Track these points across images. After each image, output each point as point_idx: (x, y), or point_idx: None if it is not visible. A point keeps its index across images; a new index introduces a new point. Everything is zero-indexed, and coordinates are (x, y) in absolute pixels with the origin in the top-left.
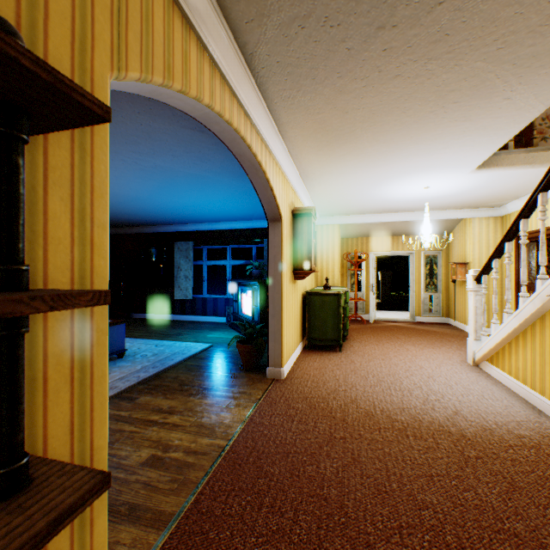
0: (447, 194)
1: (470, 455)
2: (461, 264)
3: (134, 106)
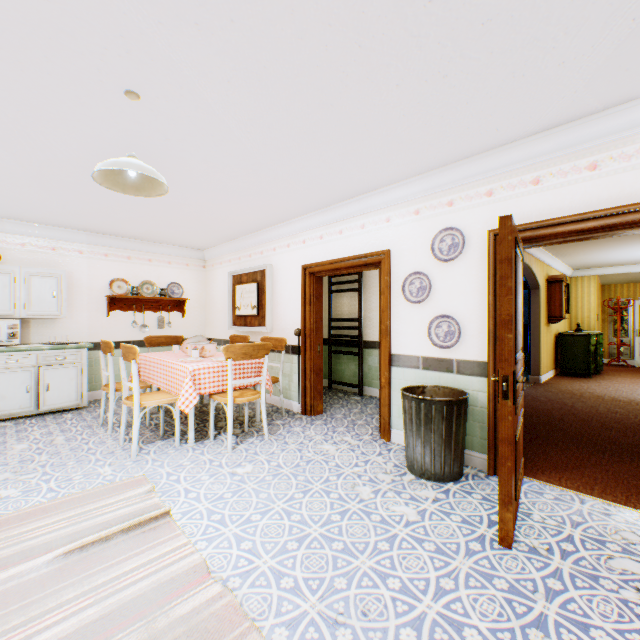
0: None
1: None
2: None
3: None
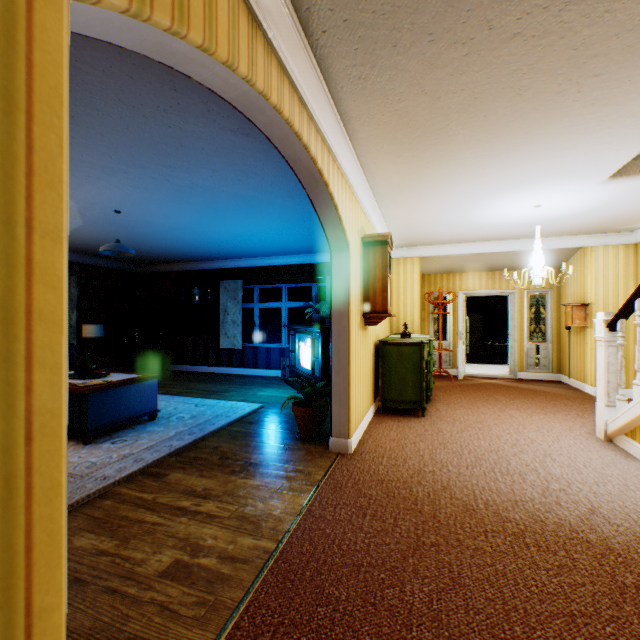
0: (564, 215)
1: (626, 583)
2: (579, 305)
3: (157, 100)
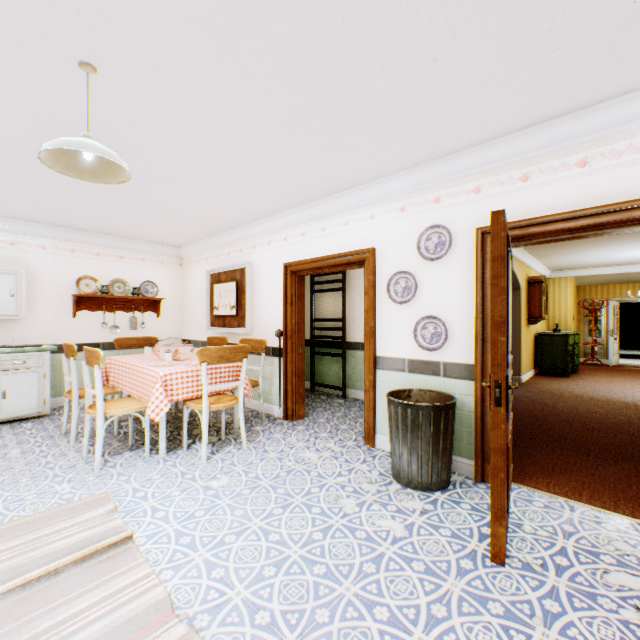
0: None
1: (630, 407)
2: None
3: None
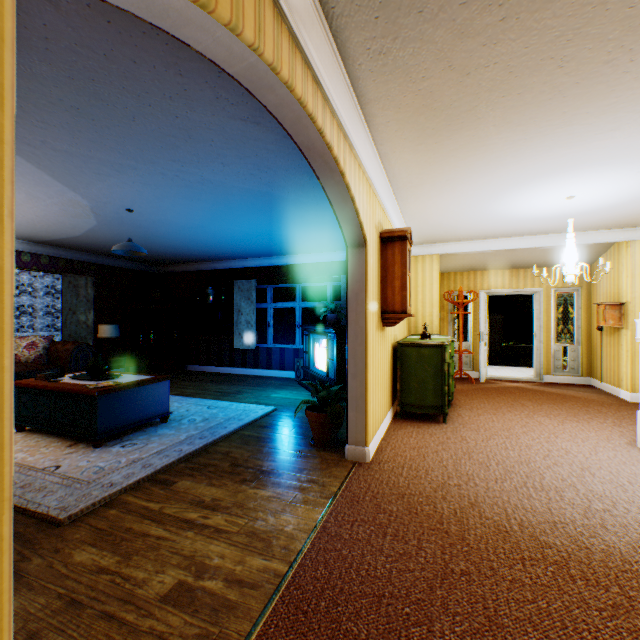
0: (598, 207)
1: None
2: (613, 305)
3: (163, 86)
